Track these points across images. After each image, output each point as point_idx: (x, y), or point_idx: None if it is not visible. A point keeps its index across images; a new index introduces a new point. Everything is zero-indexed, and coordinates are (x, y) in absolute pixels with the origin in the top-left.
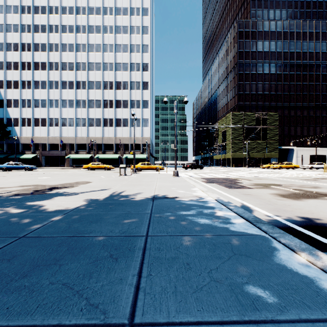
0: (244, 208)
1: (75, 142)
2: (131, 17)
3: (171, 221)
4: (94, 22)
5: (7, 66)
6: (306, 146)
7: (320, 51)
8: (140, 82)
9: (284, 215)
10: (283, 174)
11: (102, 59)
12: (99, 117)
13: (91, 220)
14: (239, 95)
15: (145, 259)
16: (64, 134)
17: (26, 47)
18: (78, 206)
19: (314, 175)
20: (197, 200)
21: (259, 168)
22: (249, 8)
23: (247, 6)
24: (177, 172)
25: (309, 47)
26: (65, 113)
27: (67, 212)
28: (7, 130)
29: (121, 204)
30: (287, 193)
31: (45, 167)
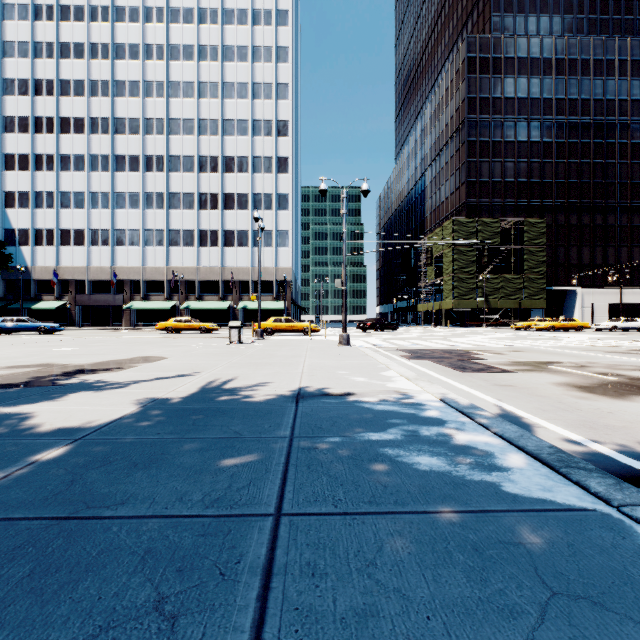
0: (511, 419)
1: (143, 278)
2: (254, 28)
3: (343, 462)
4: (181, 37)
5: (6, 125)
6: (601, 285)
7: (629, 98)
8: (272, 158)
9: (613, 441)
10: (562, 342)
11: (196, 111)
12: (190, 227)
13: (136, 461)
14: (469, 184)
15: (270, 620)
16: (121, 262)
17: (44, 88)
18: (117, 417)
19: (626, 343)
20: (400, 400)
21: (508, 329)
22: (487, 13)
23: (483, 8)
24: (347, 337)
25: (606, 90)
26: (123, 219)
27: (82, 436)
28: (7, 252)
29: (221, 412)
30: (591, 383)
31: (83, 327)
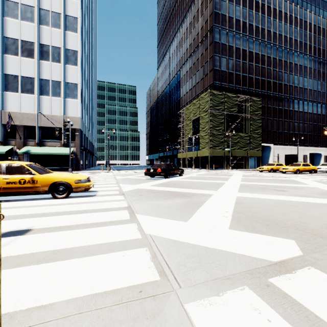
0: None
1: None
2: None
3: None
4: None
5: None
6: (282, 144)
7: (293, 38)
8: (60, 14)
9: None
10: None
11: None
12: None
13: None
14: (215, 71)
15: None
16: None
17: None
18: None
19: None
20: None
21: (247, 170)
22: None
23: None
24: None
25: (284, 30)
26: None
27: None
28: None
29: None
30: None
31: None
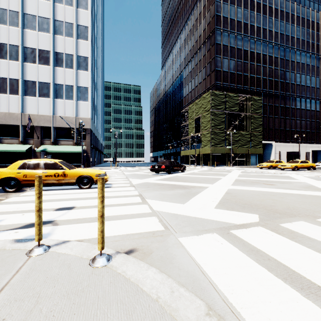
0: None
1: None
2: None
3: None
4: None
5: None
6: (283, 141)
7: (295, 36)
8: (72, 24)
9: None
10: None
11: None
12: None
13: None
14: (217, 72)
15: None
16: None
17: None
18: None
19: None
20: None
21: (247, 167)
22: None
23: None
24: None
25: (286, 29)
26: None
27: None
28: None
29: None
30: None
31: None
